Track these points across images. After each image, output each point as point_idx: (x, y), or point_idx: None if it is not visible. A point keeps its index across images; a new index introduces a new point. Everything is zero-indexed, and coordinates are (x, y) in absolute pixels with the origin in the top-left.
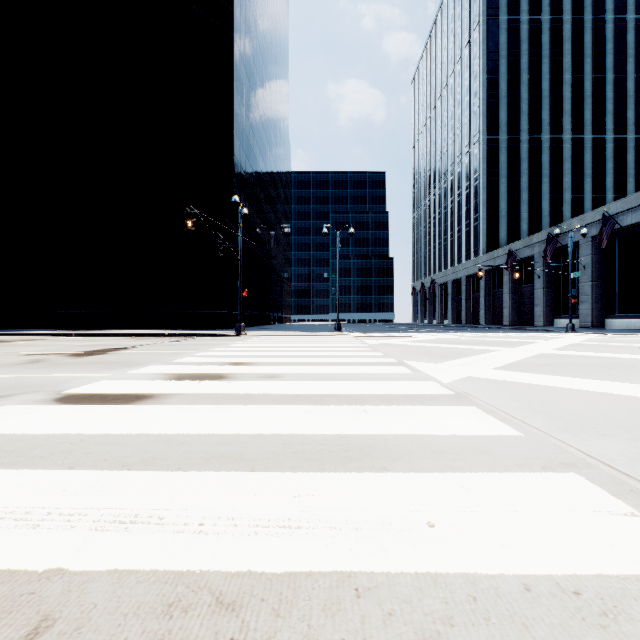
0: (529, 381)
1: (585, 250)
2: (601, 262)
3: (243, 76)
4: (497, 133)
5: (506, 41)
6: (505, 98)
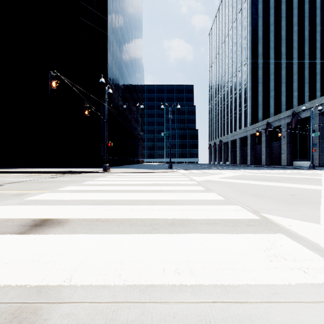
0: None
1: (314, 121)
2: None
3: (114, 18)
4: (257, 59)
5: (262, 8)
6: (261, 40)
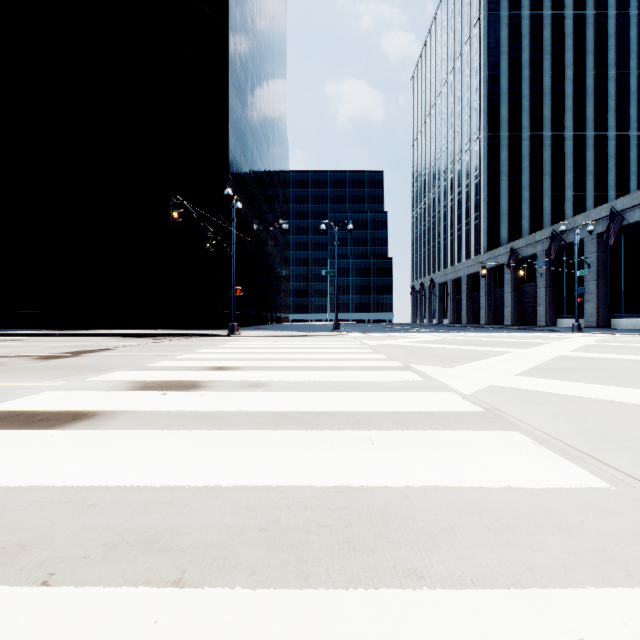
0: (568, 392)
1: (590, 248)
2: (606, 260)
3: (239, 69)
4: (498, 130)
5: (507, 36)
6: (506, 94)
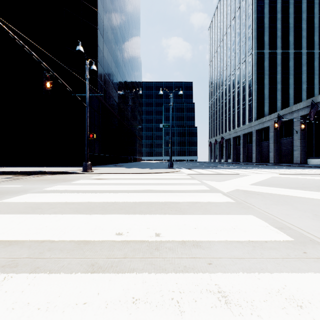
0: None
1: None
2: None
3: None
4: (263, 49)
5: None
6: (267, 28)
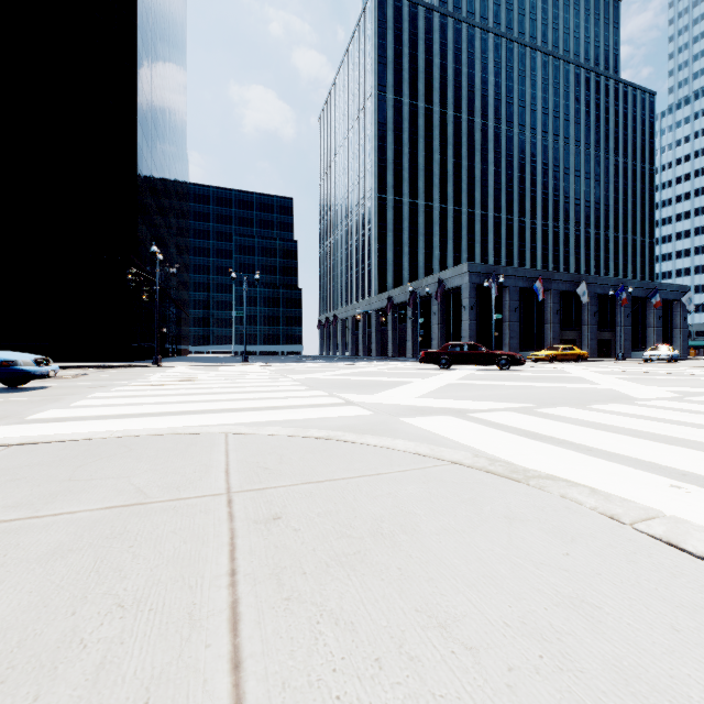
0: (328, 378)
1: (435, 301)
2: (444, 310)
3: (145, 108)
4: (385, 193)
5: (392, 116)
6: (392, 164)
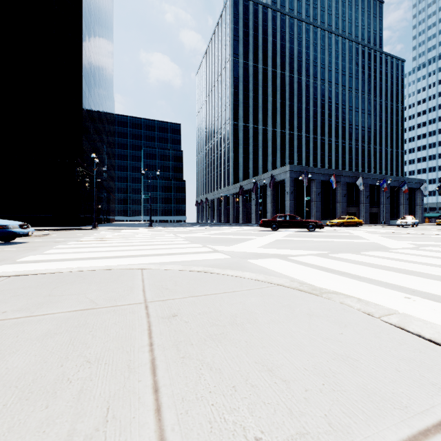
0: (203, 236)
1: (269, 188)
2: (275, 194)
3: (87, 67)
4: (238, 121)
5: (242, 73)
6: (242, 103)
